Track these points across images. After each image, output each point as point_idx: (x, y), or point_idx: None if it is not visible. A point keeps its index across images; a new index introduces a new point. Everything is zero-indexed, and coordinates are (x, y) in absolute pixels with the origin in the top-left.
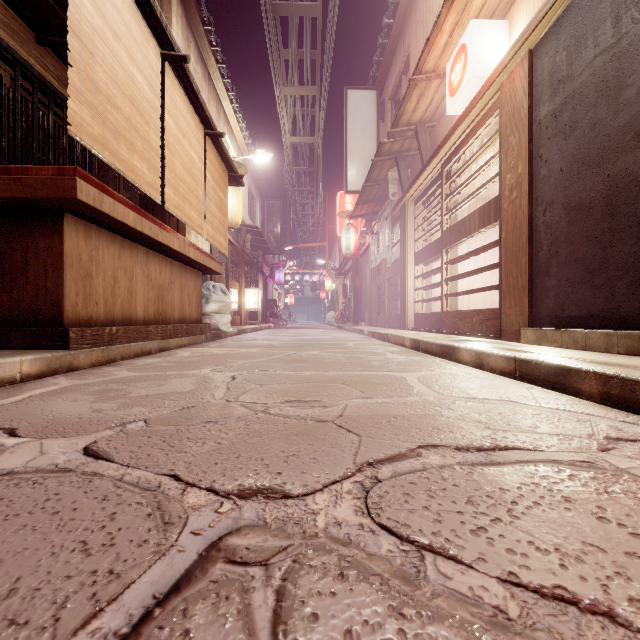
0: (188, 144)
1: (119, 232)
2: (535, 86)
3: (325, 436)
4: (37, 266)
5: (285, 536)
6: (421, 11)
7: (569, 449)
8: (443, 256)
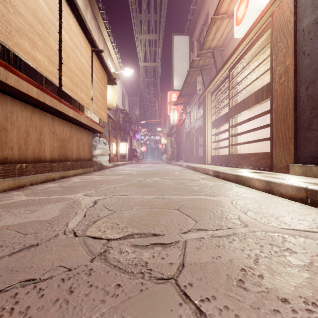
0: (80, 53)
1: (29, 102)
2: (299, 7)
3: None
4: None
5: None
6: None
7: None
8: (230, 122)
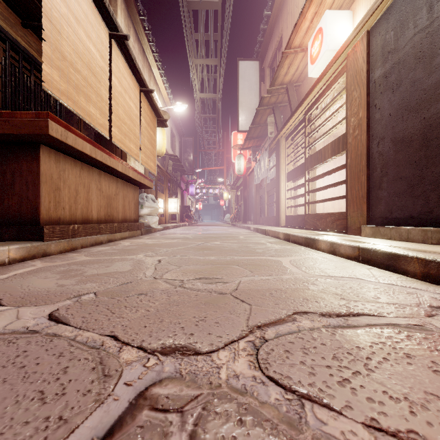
0: (128, 97)
1: (79, 158)
2: (371, 56)
3: (225, 305)
4: (21, 182)
5: (196, 386)
6: (290, 6)
7: (404, 315)
8: (306, 175)
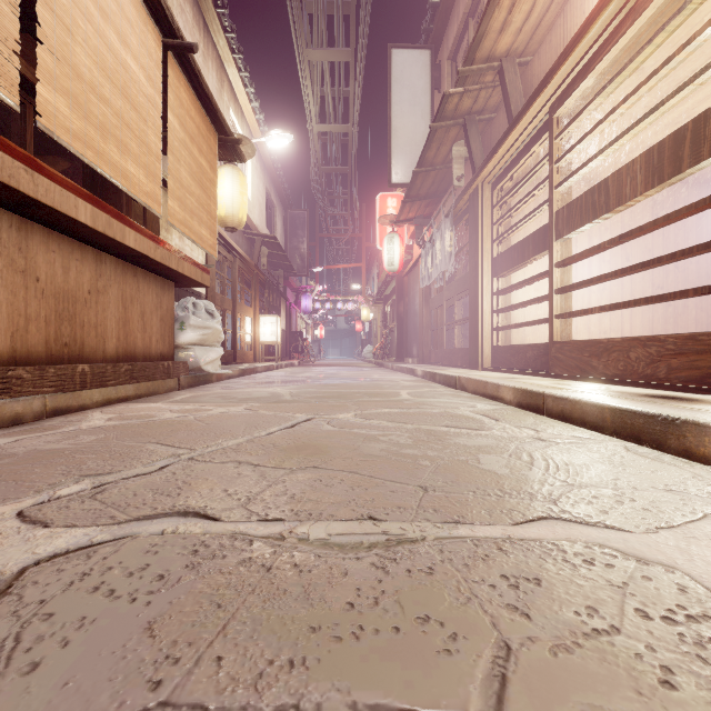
0: (117, 38)
1: None
2: None
3: None
4: None
5: None
6: None
7: None
8: (553, 253)
